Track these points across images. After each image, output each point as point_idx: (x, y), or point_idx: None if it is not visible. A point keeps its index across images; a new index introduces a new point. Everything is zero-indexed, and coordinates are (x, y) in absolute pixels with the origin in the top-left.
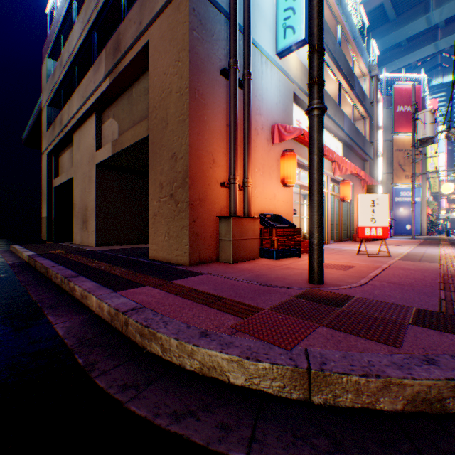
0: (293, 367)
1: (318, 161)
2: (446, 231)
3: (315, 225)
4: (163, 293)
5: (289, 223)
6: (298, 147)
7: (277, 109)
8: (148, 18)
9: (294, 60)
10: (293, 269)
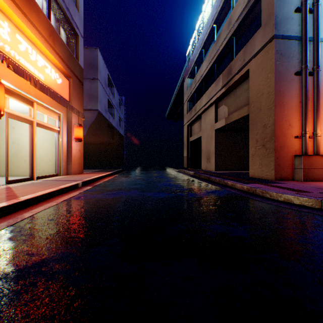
0: (315, 199)
1: None
2: None
3: None
4: (264, 185)
5: None
6: None
7: None
8: (248, 58)
9: None
10: None
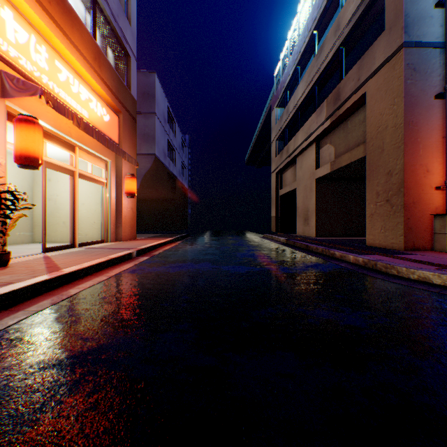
0: None
1: None
2: None
3: None
4: (389, 258)
5: None
6: None
7: None
8: (365, 76)
9: None
10: None
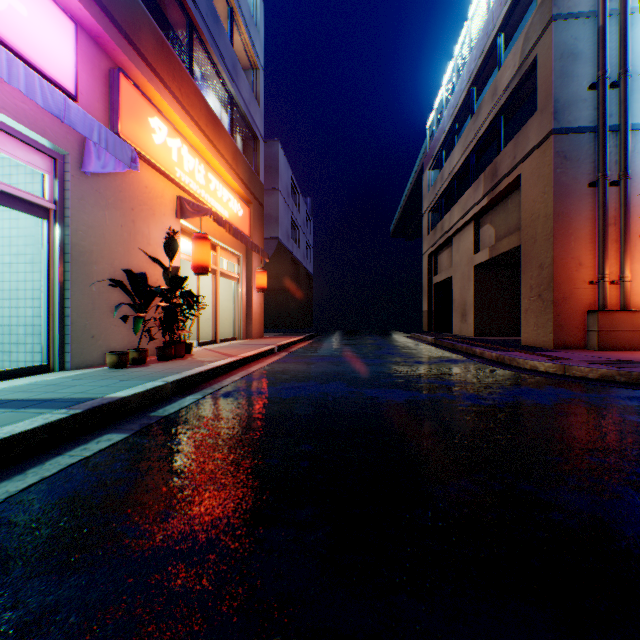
0: (558, 364)
1: None
2: None
3: None
4: (521, 353)
5: None
6: None
7: None
8: (519, 156)
9: None
10: None
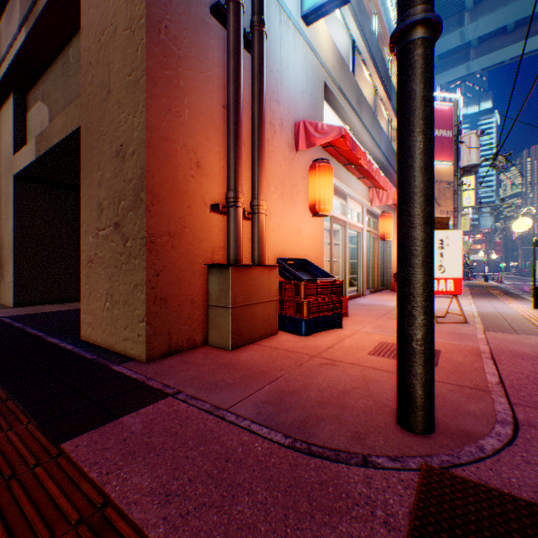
0: None
1: (424, 146)
2: (485, 276)
3: (418, 295)
4: None
5: (324, 274)
6: (331, 162)
7: (303, 100)
8: None
9: (325, 35)
10: (345, 367)
